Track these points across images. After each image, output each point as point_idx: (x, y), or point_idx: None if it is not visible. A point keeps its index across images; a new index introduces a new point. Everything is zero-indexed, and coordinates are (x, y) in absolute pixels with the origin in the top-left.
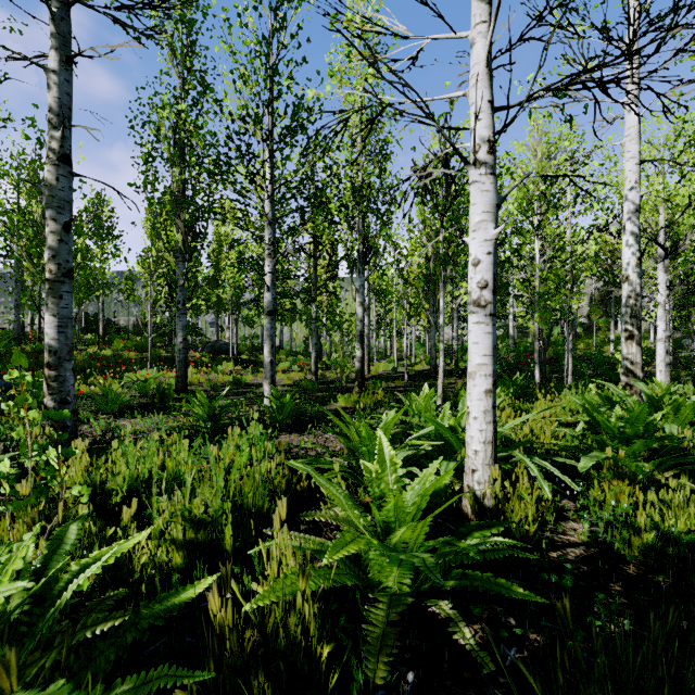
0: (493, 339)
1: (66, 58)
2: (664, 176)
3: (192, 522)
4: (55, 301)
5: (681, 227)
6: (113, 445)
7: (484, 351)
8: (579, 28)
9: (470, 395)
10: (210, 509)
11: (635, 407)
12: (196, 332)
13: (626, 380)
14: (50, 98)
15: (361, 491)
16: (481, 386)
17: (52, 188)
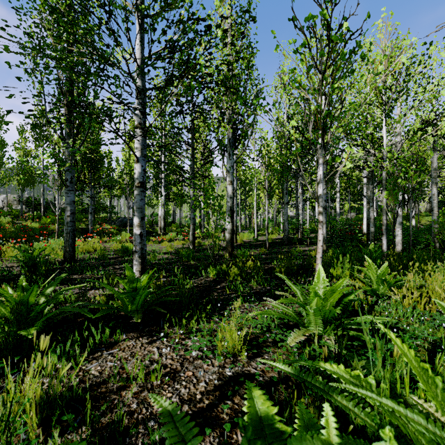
0: None
1: None
2: None
3: None
4: None
5: None
6: None
7: None
8: None
9: None
10: None
11: None
12: (105, 210)
13: None
14: None
15: None
16: None
17: None
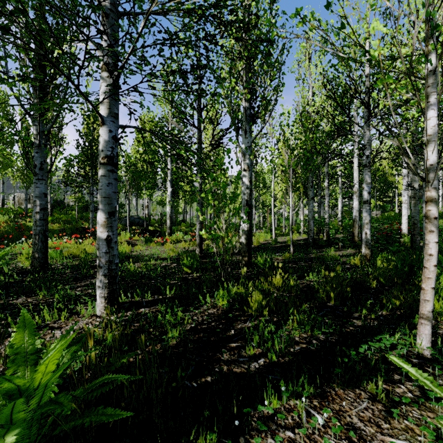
0: None
1: None
2: None
3: None
4: None
5: None
6: None
7: None
8: None
9: None
10: None
11: None
12: None
13: None
14: None
15: None
16: None
17: None
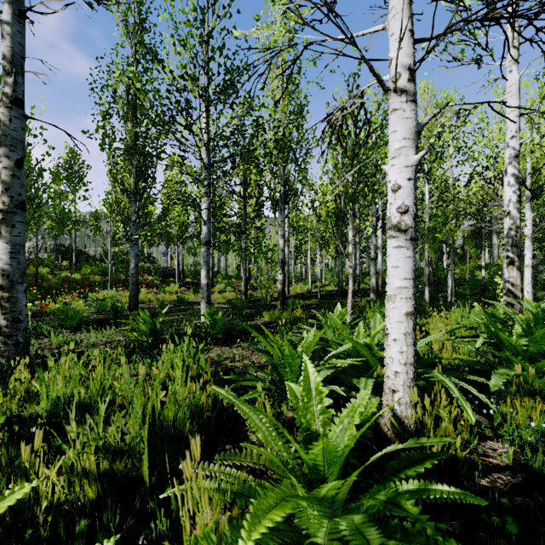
0: (413, 263)
1: (19, 11)
2: (531, 131)
3: (108, 455)
4: (8, 230)
5: (540, 175)
6: (51, 363)
7: (405, 274)
8: (467, 2)
9: (390, 317)
10: (128, 439)
11: (523, 324)
12: (149, 260)
13: (507, 300)
14: (3, 47)
15: (284, 409)
16: (401, 308)
17: (5, 128)
